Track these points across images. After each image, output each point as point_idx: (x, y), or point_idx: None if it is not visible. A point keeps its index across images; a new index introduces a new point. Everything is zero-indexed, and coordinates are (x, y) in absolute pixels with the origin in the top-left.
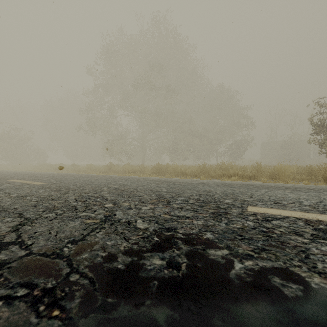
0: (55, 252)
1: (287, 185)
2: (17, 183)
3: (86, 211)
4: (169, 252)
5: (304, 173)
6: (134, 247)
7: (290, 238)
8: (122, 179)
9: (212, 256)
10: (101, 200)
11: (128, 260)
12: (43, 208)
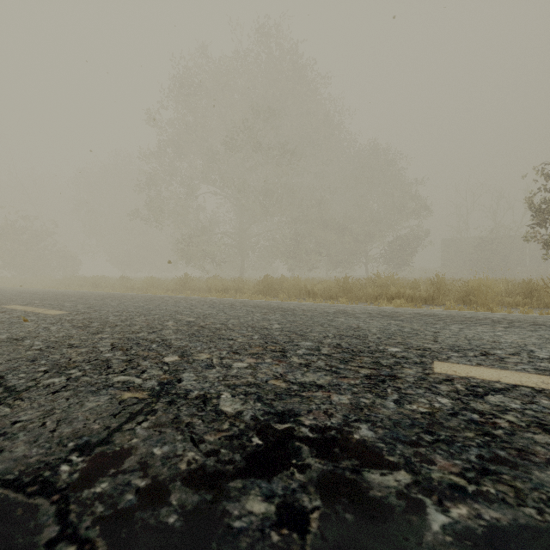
0: (41, 475)
1: (494, 316)
2: (17, 312)
3: (126, 371)
4: (283, 478)
5: (520, 294)
6: (210, 462)
7: (535, 441)
8: (203, 303)
9: (377, 491)
10: (160, 346)
11: (193, 500)
12: (47, 365)
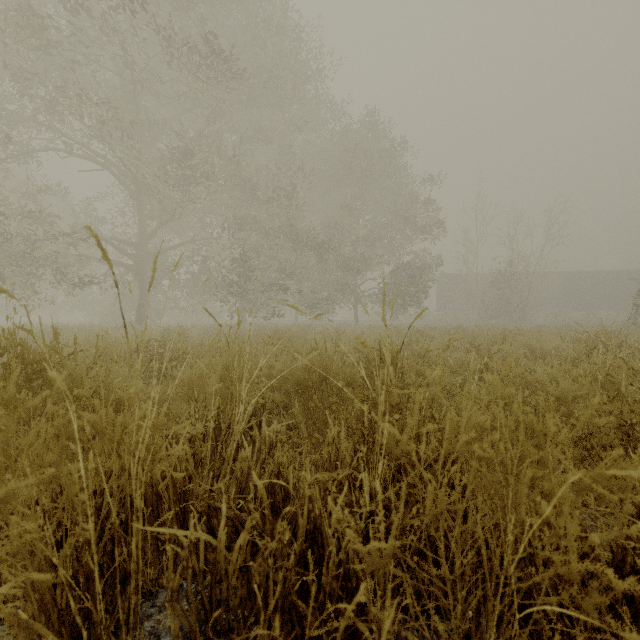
0: None
1: None
2: None
3: None
4: None
5: None
6: None
7: None
8: None
9: None
10: None
11: None
12: None
